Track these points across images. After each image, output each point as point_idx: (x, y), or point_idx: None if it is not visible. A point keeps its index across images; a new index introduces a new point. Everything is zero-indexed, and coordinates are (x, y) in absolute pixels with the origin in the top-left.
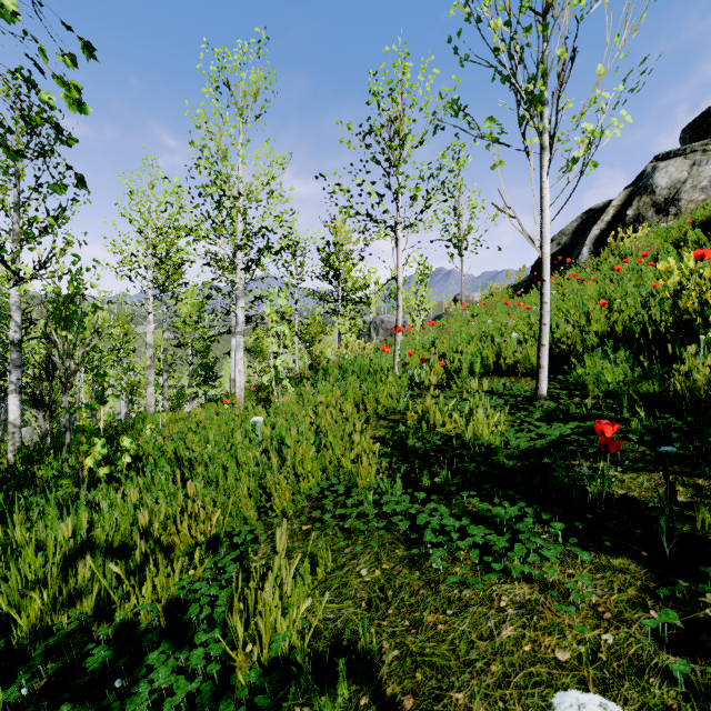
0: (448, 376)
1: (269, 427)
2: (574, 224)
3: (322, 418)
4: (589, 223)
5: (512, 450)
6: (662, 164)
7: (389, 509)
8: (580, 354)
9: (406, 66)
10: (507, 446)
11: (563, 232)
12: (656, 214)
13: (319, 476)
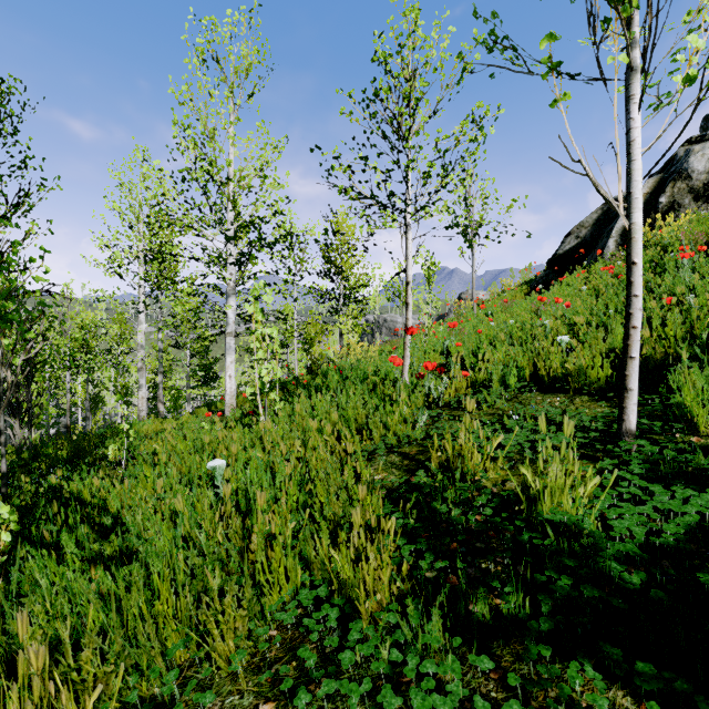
0: (472, 389)
1: (241, 465)
2: (595, 216)
3: (313, 452)
4: (611, 215)
5: (627, 546)
6: (697, 147)
7: (424, 708)
8: (658, 367)
9: (418, 14)
10: (604, 527)
11: (582, 225)
12: (694, 201)
13: (298, 576)
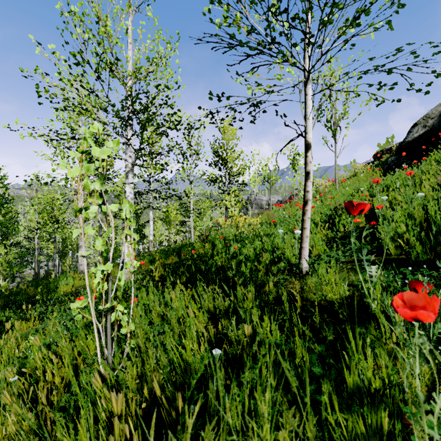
0: None
1: None
2: (440, 108)
3: None
4: None
5: None
6: None
7: None
8: None
9: None
10: None
11: (429, 116)
12: None
13: None
